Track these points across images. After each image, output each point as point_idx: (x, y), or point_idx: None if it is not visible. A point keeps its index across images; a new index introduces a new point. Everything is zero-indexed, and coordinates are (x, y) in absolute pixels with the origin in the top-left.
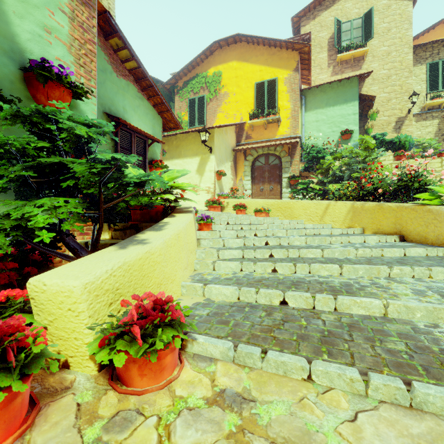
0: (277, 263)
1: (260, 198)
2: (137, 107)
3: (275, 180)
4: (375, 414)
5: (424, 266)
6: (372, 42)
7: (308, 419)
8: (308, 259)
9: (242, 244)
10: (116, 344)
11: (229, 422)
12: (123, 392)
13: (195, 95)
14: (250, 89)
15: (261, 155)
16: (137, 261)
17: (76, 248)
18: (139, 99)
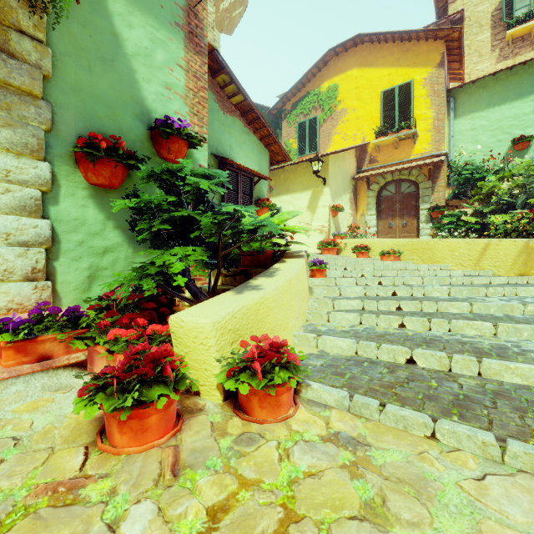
0: (405, 317)
1: (388, 236)
2: (243, 144)
3: (410, 213)
4: (509, 480)
5: None
6: None
7: (426, 469)
8: (449, 314)
9: (362, 294)
10: (240, 376)
11: (343, 456)
12: (246, 419)
13: (306, 117)
14: (375, 100)
15: (389, 181)
16: (253, 305)
17: (197, 292)
18: (245, 134)
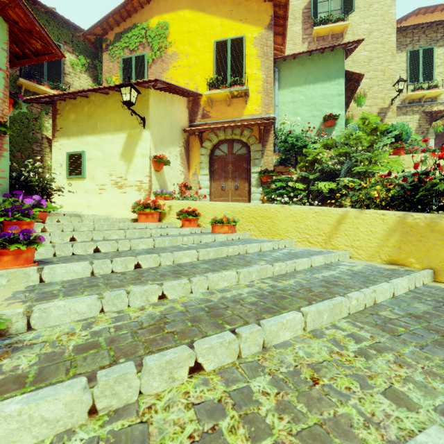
0: None
1: (221, 199)
2: None
3: (242, 176)
4: None
5: None
6: (352, 18)
7: None
8: None
9: None
10: None
11: None
12: None
13: (132, 53)
14: (208, 49)
15: (222, 140)
16: None
17: None
18: None
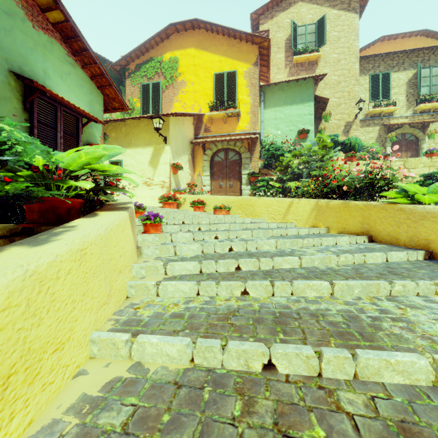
0: (248, 282)
1: (219, 194)
2: (65, 75)
3: (235, 177)
4: None
5: (425, 278)
6: (325, 48)
7: None
8: (285, 271)
9: (200, 251)
10: None
11: None
12: None
13: (150, 80)
14: (209, 79)
15: (220, 149)
16: None
17: None
18: (70, 65)
